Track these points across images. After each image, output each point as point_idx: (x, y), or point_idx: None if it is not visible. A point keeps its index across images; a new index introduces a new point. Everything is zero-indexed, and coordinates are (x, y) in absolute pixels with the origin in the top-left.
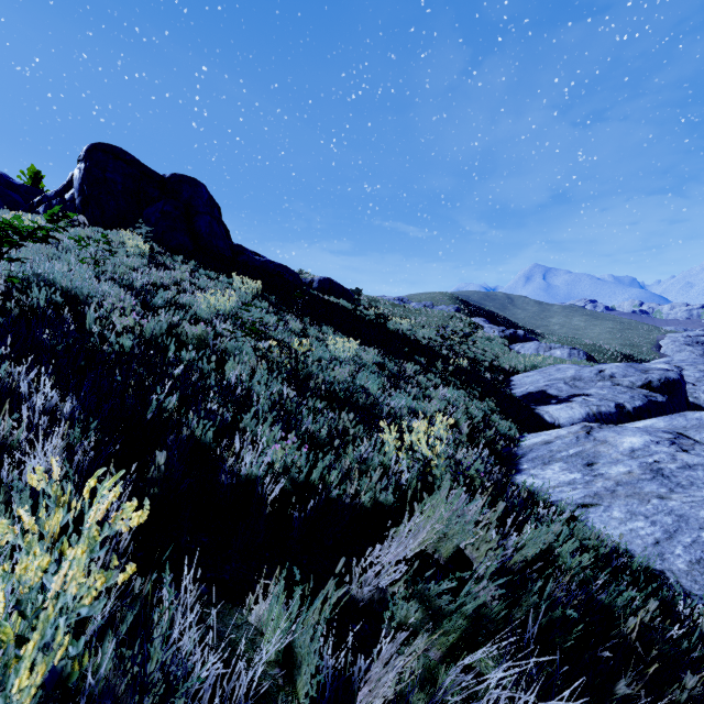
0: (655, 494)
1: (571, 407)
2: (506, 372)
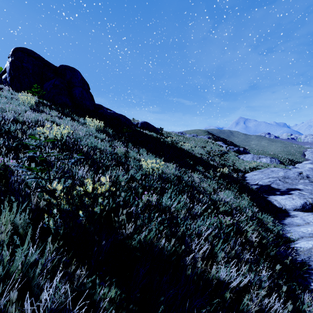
0: None
1: (292, 198)
2: (241, 171)
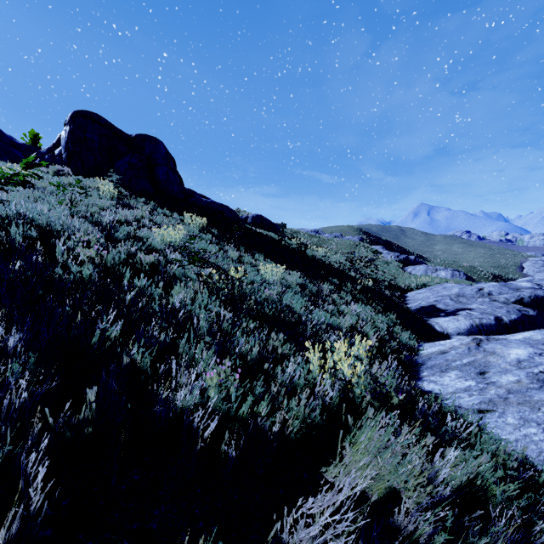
0: (543, 402)
1: (457, 319)
2: (402, 289)
